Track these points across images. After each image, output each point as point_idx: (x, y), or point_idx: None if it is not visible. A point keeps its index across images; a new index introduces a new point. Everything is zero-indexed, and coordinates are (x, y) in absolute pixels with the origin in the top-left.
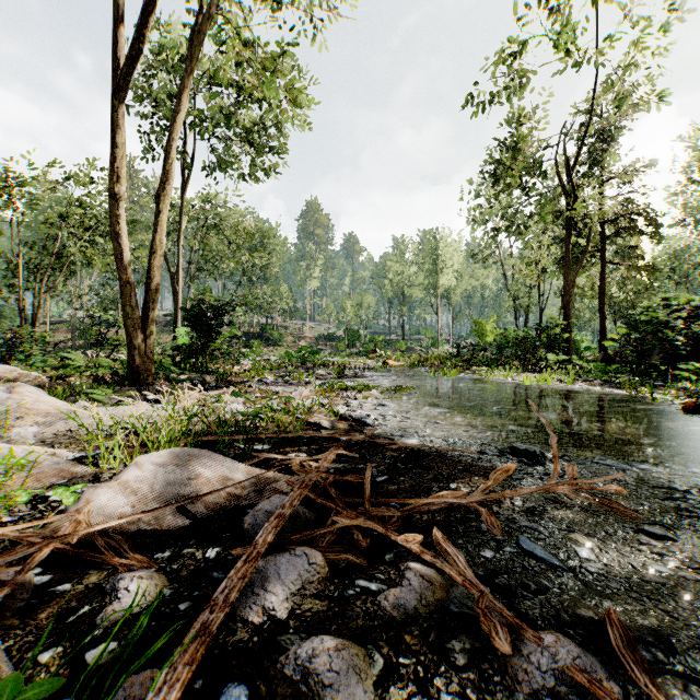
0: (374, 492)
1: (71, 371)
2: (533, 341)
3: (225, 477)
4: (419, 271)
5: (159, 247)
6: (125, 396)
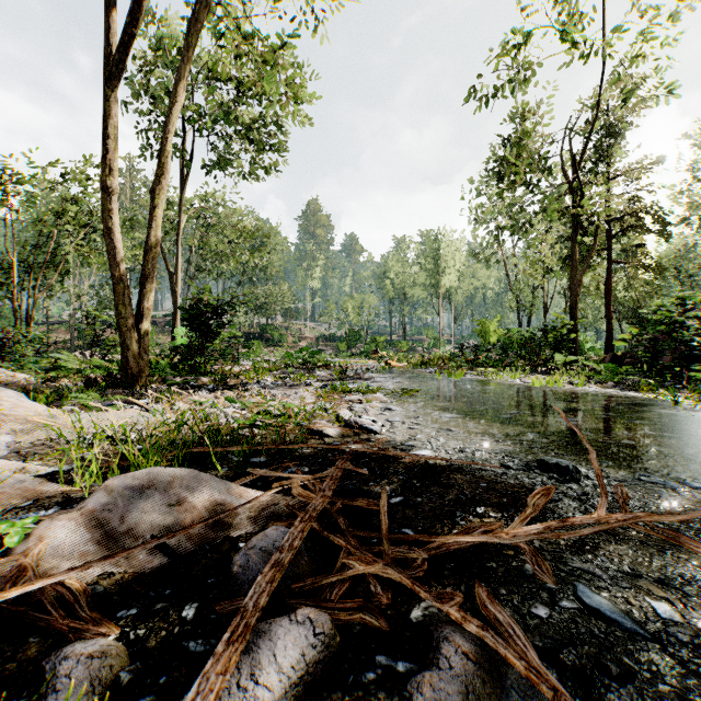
0: (389, 518)
1: (65, 372)
2: (538, 342)
3: (214, 501)
4: (421, 271)
5: (154, 244)
6: (116, 399)
